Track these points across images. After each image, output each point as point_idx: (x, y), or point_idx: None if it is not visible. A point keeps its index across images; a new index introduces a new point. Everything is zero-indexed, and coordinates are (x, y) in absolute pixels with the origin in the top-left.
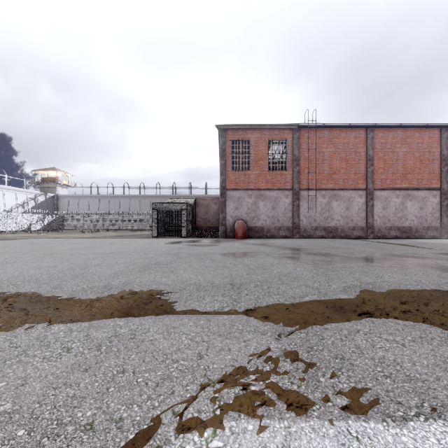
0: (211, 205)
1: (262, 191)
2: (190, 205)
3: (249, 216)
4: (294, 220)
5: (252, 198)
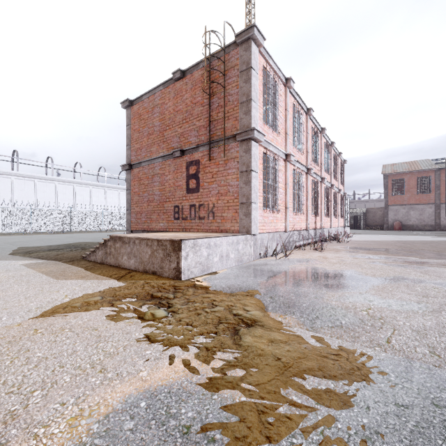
0: (377, 212)
1: (412, 205)
2: (364, 213)
3: (403, 219)
4: (436, 221)
5: (405, 209)
